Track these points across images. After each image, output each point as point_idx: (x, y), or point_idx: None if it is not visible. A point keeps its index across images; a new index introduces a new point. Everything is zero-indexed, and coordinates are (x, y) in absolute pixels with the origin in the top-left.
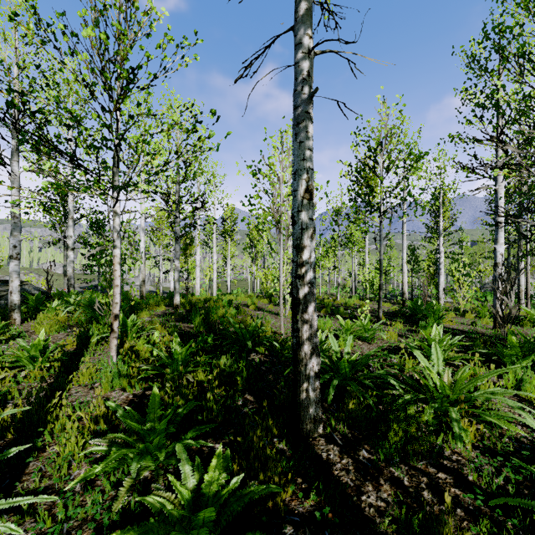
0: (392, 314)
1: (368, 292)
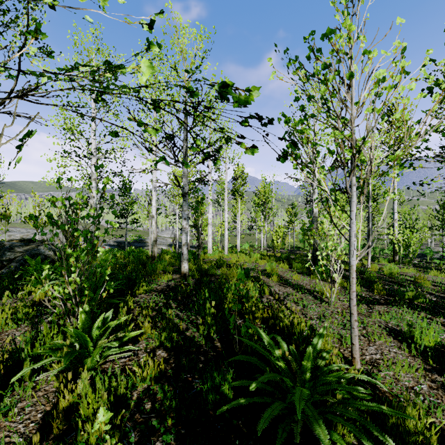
0: None
1: (401, 255)
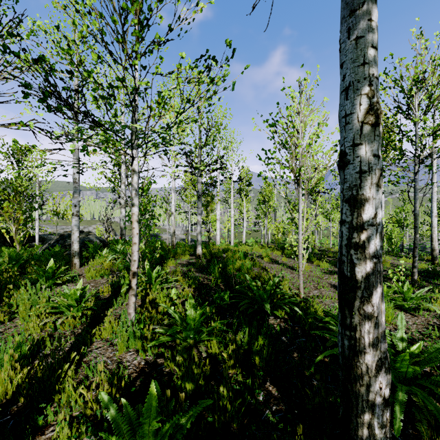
0: (424, 274)
1: (384, 246)
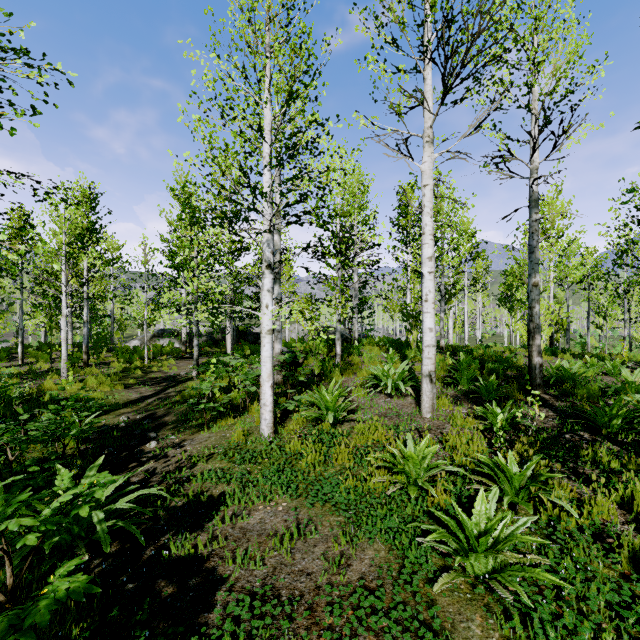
0: None
1: None
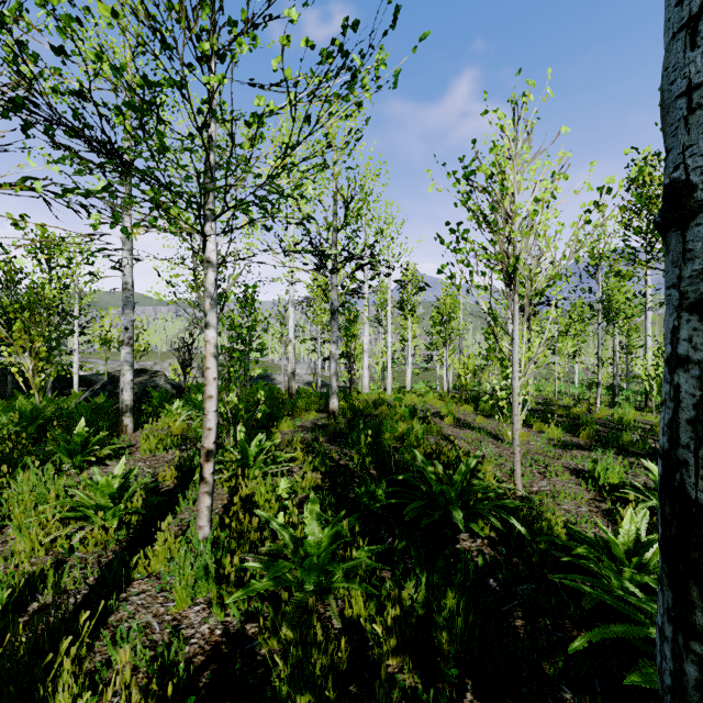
0: None
1: (654, 398)
